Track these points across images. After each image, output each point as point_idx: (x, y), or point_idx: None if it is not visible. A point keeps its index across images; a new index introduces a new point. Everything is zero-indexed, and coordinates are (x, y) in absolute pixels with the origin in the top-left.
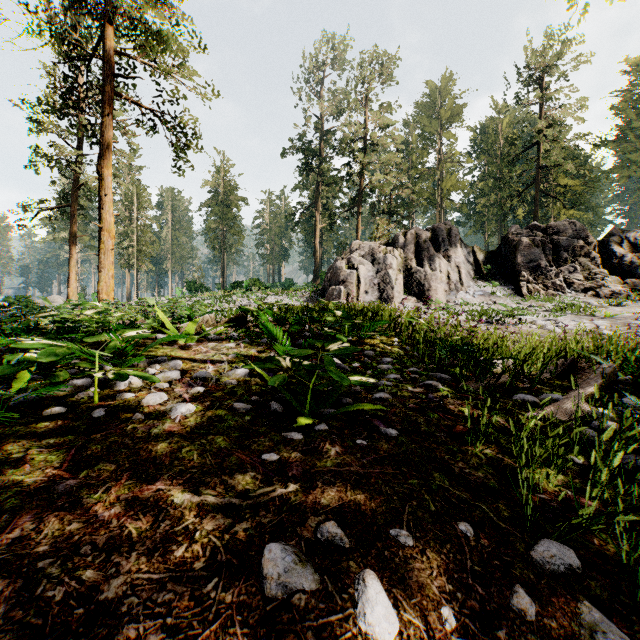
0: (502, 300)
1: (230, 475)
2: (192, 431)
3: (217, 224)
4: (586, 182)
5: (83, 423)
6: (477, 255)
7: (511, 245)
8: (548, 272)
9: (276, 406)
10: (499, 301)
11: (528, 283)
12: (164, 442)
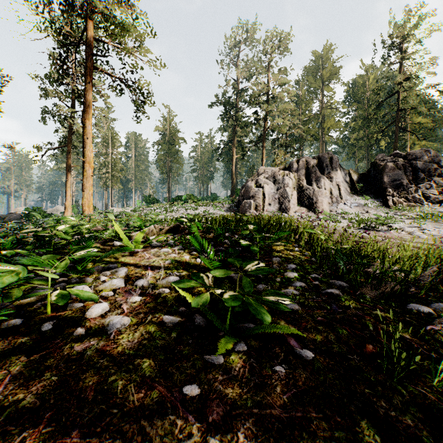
0: (373, 210)
1: (149, 418)
2: (122, 351)
3: (165, 156)
4: (435, 120)
5: (30, 339)
6: (352, 176)
7: (379, 168)
8: (409, 188)
9: (200, 320)
10: (370, 211)
11: (393, 197)
12: (93, 367)
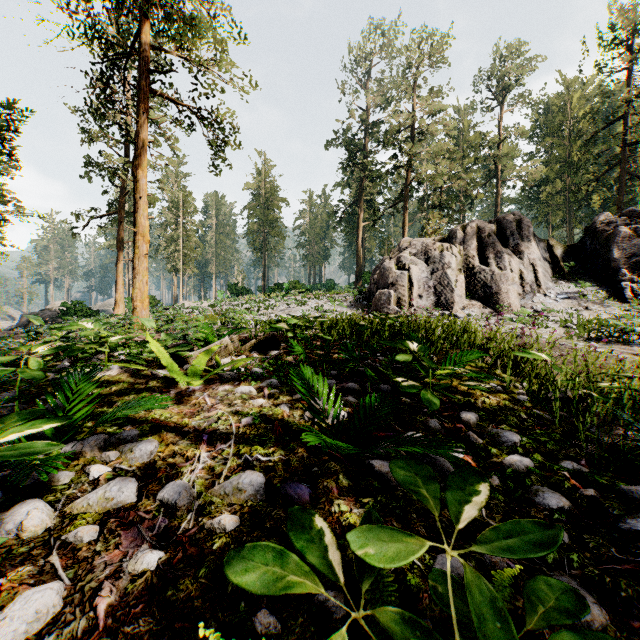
0: (596, 305)
1: None
2: None
3: (258, 226)
4: None
5: None
6: (554, 250)
7: (601, 236)
8: None
9: None
10: (592, 306)
11: (630, 283)
12: None
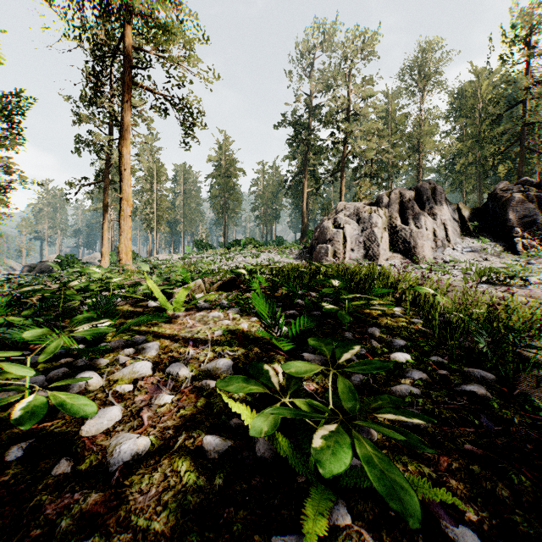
0: (494, 257)
1: None
2: (126, 517)
3: (220, 192)
4: None
5: None
6: (462, 212)
7: (500, 201)
8: None
9: (264, 448)
10: (490, 258)
11: (522, 239)
12: None
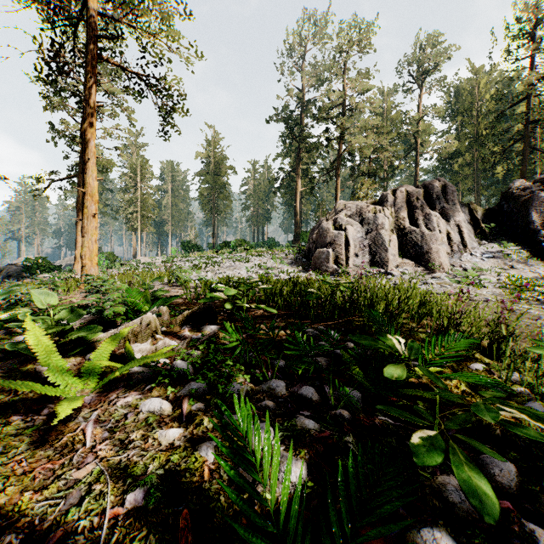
0: (520, 264)
1: None
2: None
3: (208, 191)
4: None
5: None
6: (475, 213)
7: (518, 201)
8: None
9: None
10: (517, 265)
11: None
12: None
